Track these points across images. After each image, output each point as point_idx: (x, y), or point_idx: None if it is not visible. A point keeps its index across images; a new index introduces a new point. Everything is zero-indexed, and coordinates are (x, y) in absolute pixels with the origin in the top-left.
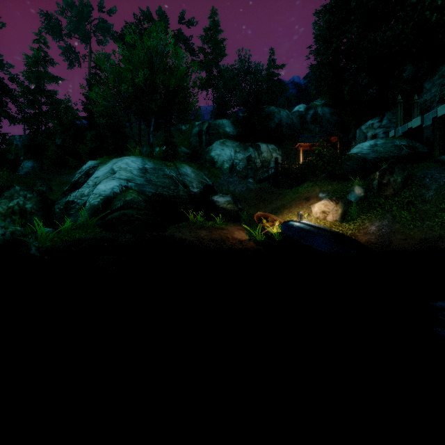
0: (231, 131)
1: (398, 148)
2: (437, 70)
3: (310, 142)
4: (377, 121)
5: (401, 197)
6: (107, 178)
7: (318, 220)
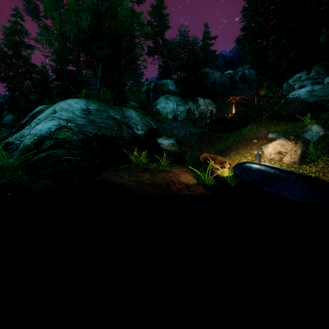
0: (174, 89)
1: None
2: None
3: (241, 95)
4: (304, 74)
5: None
6: (46, 118)
7: (272, 161)
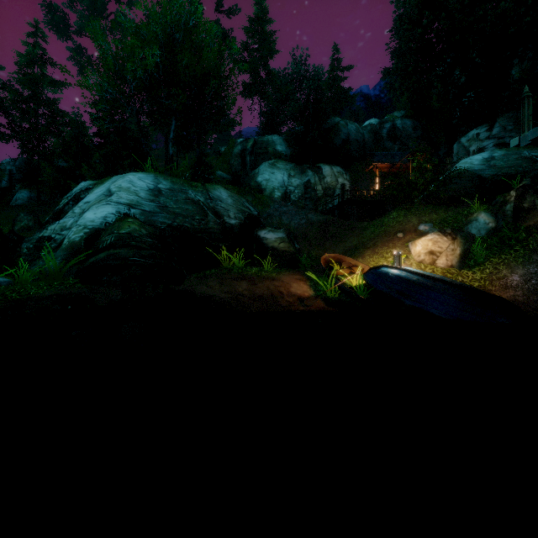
0: (284, 150)
1: (528, 160)
2: None
3: (389, 161)
4: (484, 130)
5: None
6: (99, 202)
7: (421, 265)
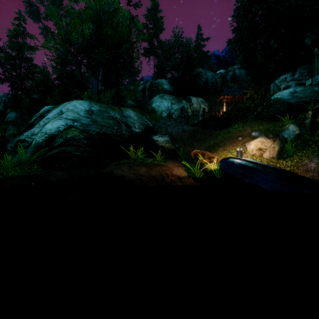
0: (168, 88)
1: (317, 93)
2: None
3: (232, 94)
4: (289, 75)
5: None
6: (55, 118)
7: (253, 157)
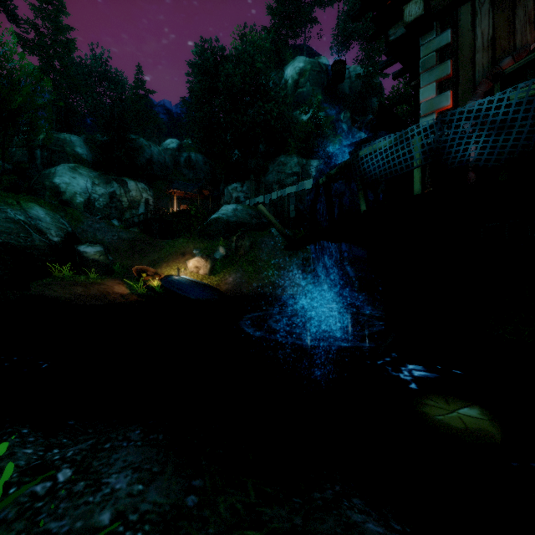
0: (85, 154)
1: (250, 216)
2: (276, 159)
3: (184, 190)
4: (240, 186)
5: (249, 257)
6: None
7: (192, 273)
